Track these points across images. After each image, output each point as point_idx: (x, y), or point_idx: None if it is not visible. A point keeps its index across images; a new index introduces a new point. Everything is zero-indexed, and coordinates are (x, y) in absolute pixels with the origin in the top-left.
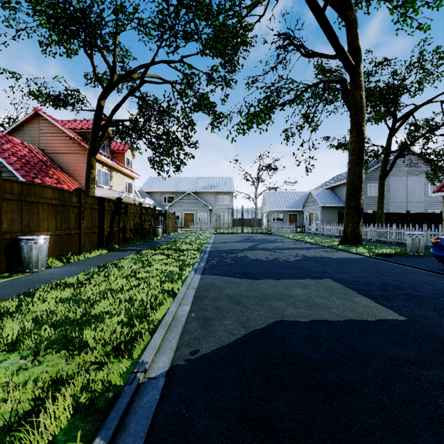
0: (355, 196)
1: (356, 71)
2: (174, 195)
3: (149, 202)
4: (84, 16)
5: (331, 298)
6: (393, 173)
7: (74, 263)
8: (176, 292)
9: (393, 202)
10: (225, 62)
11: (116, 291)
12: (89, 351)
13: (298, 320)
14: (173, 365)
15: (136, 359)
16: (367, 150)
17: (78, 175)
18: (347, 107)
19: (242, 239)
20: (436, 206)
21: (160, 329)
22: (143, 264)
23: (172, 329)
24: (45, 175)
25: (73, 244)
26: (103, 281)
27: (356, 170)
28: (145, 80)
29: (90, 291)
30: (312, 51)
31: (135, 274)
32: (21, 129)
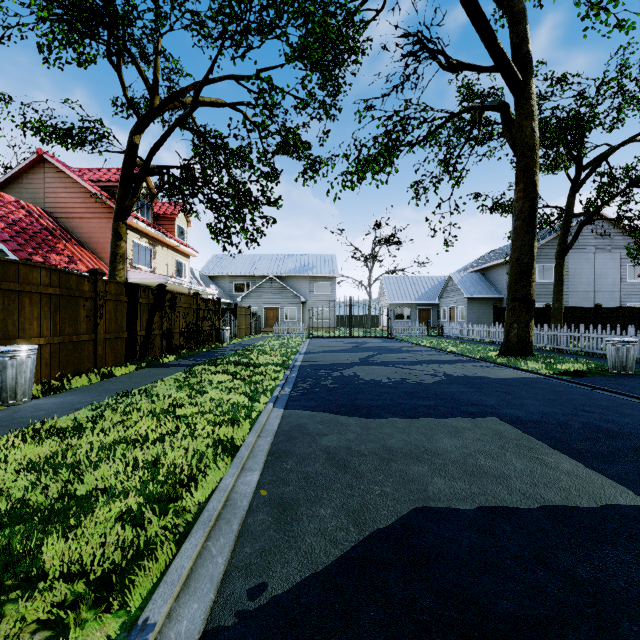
0: (523, 282)
1: (524, 91)
2: (250, 282)
3: (212, 291)
4: (106, 3)
5: (505, 457)
6: (574, 249)
7: (82, 389)
8: (239, 444)
9: (574, 292)
10: (324, 80)
11: (135, 442)
12: (37, 596)
13: (455, 506)
14: (209, 627)
15: (135, 611)
16: None
17: (102, 251)
18: (511, 145)
19: (350, 347)
20: (638, 297)
21: (197, 531)
22: (191, 391)
23: (221, 527)
24: (50, 250)
25: (85, 357)
26: (117, 423)
27: (524, 242)
28: (199, 102)
29: (89, 444)
30: (457, 61)
31: (175, 409)
32: (17, 181)
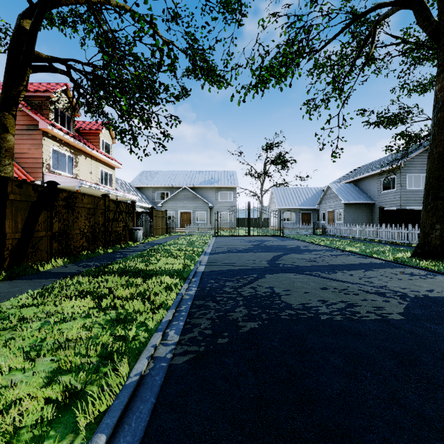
0: None
1: None
2: (169, 191)
3: (132, 196)
4: None
5: None
6: None
7: None
8: None
9: None
10: None
11: None
12: None
13: None
14: None
15: None
16: (406, 131)
17: (20, 156)
18: (430, 33)
19: (252, 246)
20: None
21: None
22: None
23: None
24: None
25: None
26: None
27: None
28: None
29: None
30: None
31: None
32: None
